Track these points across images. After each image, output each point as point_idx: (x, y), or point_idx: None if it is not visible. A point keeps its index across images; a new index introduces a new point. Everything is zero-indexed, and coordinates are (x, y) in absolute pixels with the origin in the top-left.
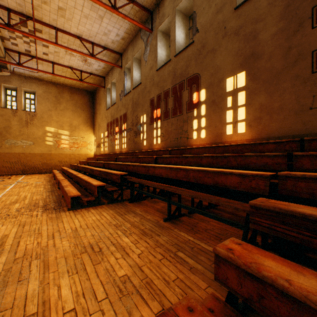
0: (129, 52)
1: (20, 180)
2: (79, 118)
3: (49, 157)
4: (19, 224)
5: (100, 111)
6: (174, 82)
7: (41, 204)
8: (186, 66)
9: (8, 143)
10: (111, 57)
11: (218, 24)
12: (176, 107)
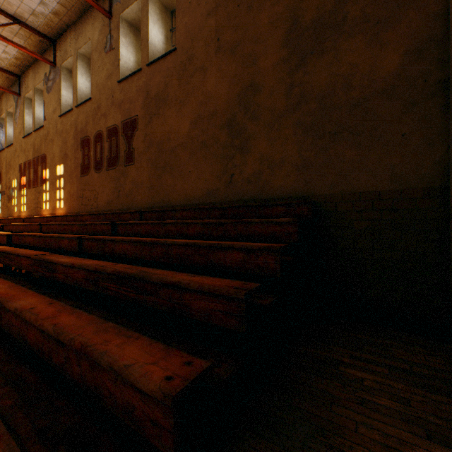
0: (4, 103)
1: None
2: None
3: None
4: None
5: None
6: (34, 155)
7: None
8: (41, 145)
9: None
10: None
11: (54, 121)
12: (35, 179)
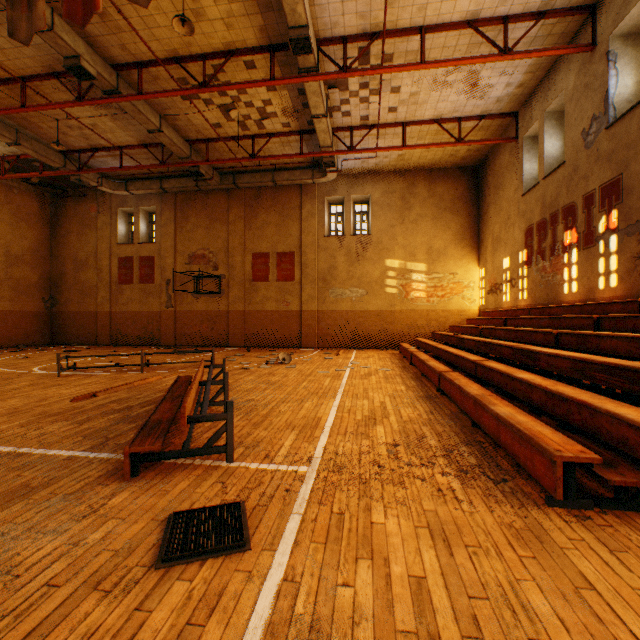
0: None
1: (353, 359)
2: (444, 232)
3: (391, 318)
4: (427, 526)
5: (498, 204)
6: None
7: (433, 441)
8: None
9: (332, 294)
10: (550, 39)
11: None
12: None
